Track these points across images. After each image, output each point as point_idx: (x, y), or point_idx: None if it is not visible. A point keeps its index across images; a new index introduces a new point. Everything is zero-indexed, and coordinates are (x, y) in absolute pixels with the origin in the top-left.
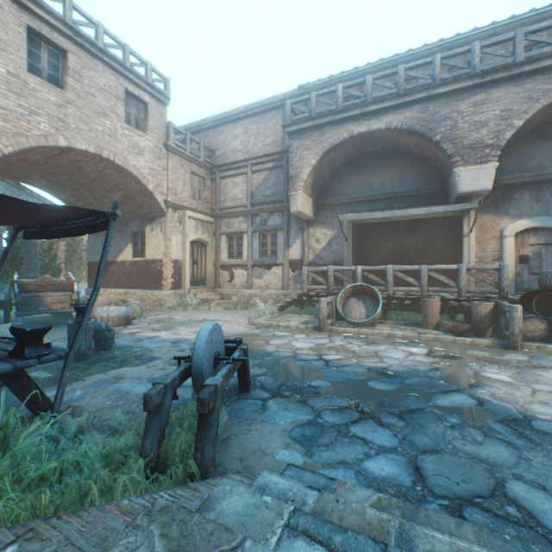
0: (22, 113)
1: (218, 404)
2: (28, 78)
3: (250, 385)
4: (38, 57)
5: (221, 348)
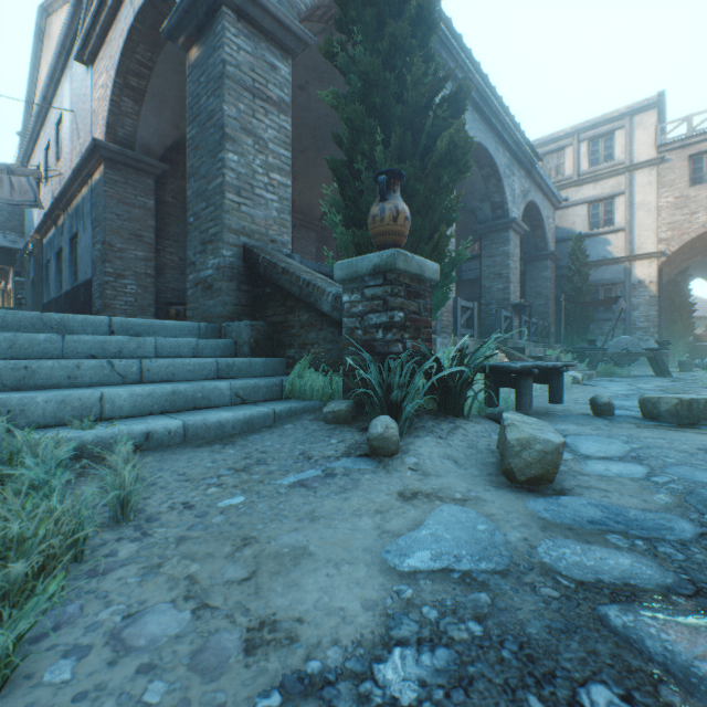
0: (683, 219)
1: (597, 357)
2: (688, 192)
3: (668, 375)
4: (699, 169)
5: (634, 348)
